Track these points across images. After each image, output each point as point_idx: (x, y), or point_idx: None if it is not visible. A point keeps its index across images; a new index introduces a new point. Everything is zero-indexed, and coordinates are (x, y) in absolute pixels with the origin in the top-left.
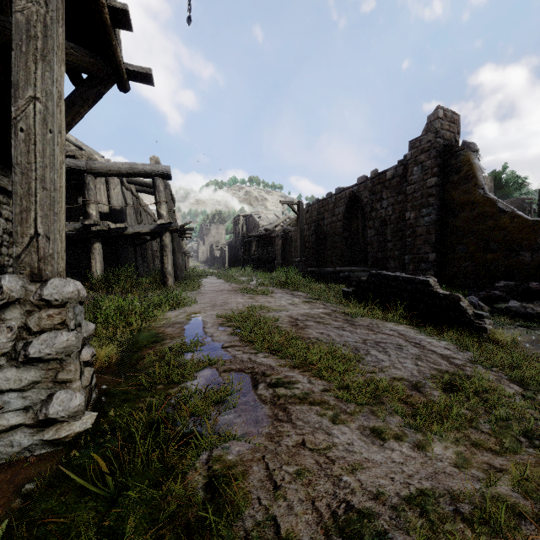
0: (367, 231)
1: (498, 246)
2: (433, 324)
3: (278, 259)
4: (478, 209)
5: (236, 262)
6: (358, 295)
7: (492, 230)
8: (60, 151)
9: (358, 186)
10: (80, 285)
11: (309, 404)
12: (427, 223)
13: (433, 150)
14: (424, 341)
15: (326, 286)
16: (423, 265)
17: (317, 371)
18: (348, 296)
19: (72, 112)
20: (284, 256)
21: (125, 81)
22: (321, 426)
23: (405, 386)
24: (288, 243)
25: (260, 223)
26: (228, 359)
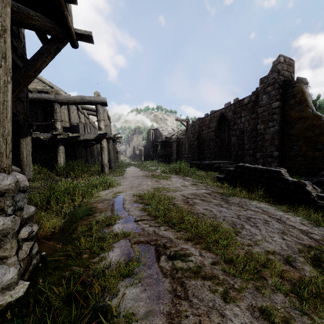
0: (231, 138)
1: (323, 147)
2: (284, 201)
3: (174, 155)
4: (309, 122)
5: (148, 157)
6: (227, 180)
7: (319, 136)
8: (4, 73)
9: (225, 109)
10: (22, 178)
11: (202, 279)
12: (272, 132)
13: (276, 84)
14: (284, 217)
15: (205, 173)
16: (270, 159)
17: (206, 244)
18: (221, 180)
19: (41, 61)
20: (178, 154)
21: (75, 40)
22: (214, 305)
23: (279, 259)
24: (180, 145)
25: (163, 133)
26: (137, 232)
